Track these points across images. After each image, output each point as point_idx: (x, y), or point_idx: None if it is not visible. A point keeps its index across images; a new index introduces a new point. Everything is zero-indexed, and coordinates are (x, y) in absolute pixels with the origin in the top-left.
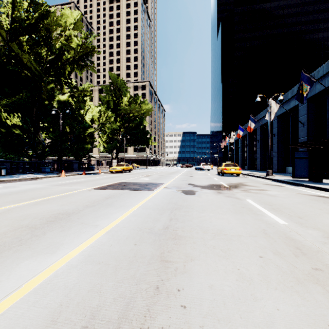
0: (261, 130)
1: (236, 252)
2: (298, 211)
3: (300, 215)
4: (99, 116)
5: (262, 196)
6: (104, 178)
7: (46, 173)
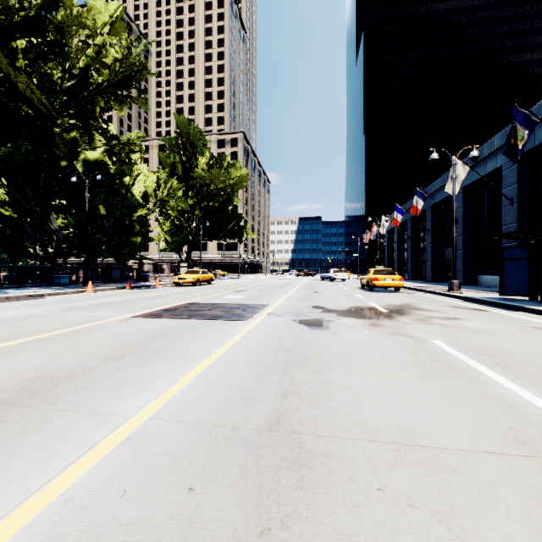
0: (434, 212)
1: (478, 523)
2: None
3: None
4: (156, 189)
5: (461, 333)
6: (161, 295)
7: (62, 286)
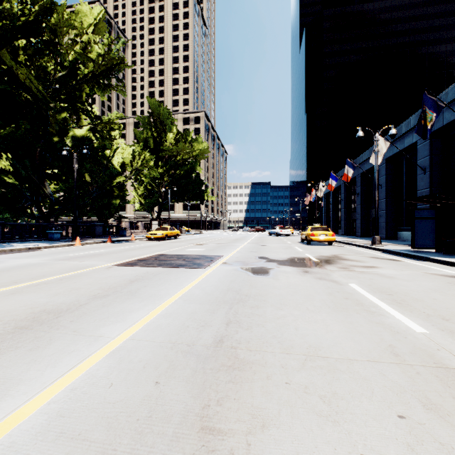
0: (363, 179)
1: (350, 402)
2: (438, 305)
3: (444, 313)
4: (132, 160)
5: (373, 278)
6: (136, 248)
7: (55, 240)
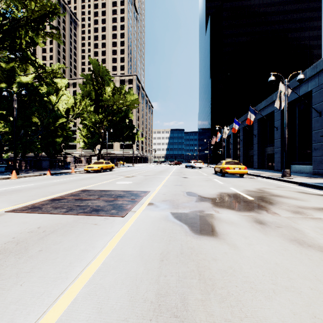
0: (259, 124)
1: None
2: None
3: None
4: (74, 105)
5: None
6: (67, 181)
7: None
